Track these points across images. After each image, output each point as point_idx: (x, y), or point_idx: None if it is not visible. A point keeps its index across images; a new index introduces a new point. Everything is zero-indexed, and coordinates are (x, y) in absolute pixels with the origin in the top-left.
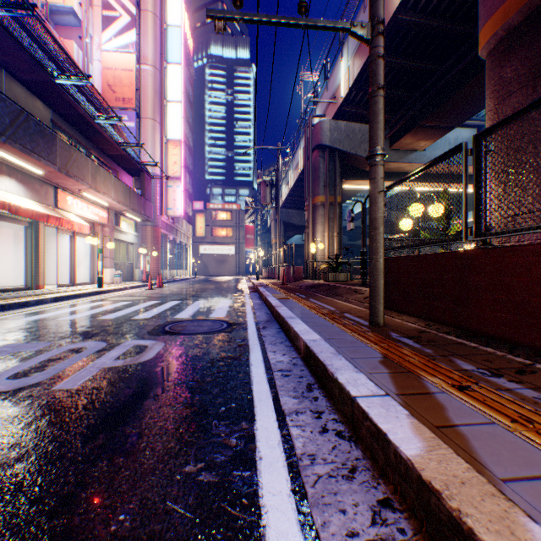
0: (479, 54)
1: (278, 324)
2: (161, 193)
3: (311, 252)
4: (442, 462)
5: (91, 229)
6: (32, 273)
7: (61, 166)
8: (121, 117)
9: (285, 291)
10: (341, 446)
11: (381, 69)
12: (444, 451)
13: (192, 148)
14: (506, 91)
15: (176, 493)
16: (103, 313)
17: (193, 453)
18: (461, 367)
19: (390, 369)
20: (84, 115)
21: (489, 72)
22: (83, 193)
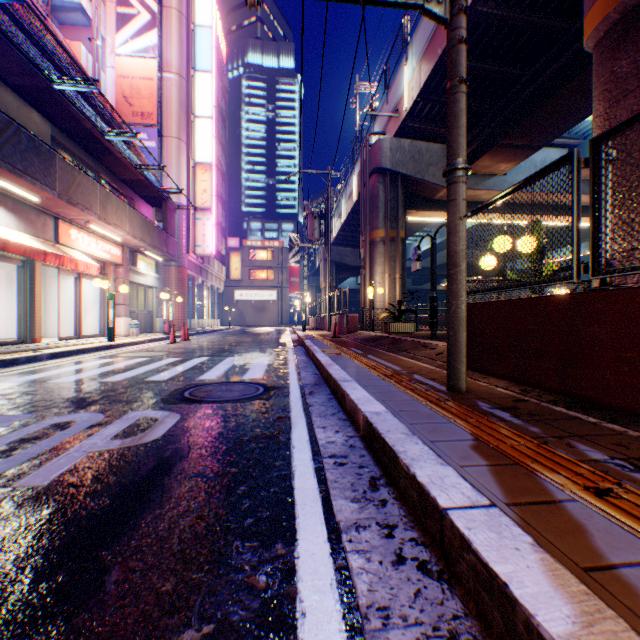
0: (584, 45)
1: (329, 388)
2: (188, 228)
3: (368, 297)
4: None
5: (102, 270)
6: (27, 323)
7: (61, 192)
8: (137, 133)
9: (337, 345)
10: (429, 592)
11: (463, 58)
12: (613, 626)
13: (225, 174)
14: (621, 90)
15: None
16: (109, 373)
17: (199, 604)
18: (588, 455)
19: (489, 460)
20: (92, 130)
21: (598, 67)
22: (90, 225)
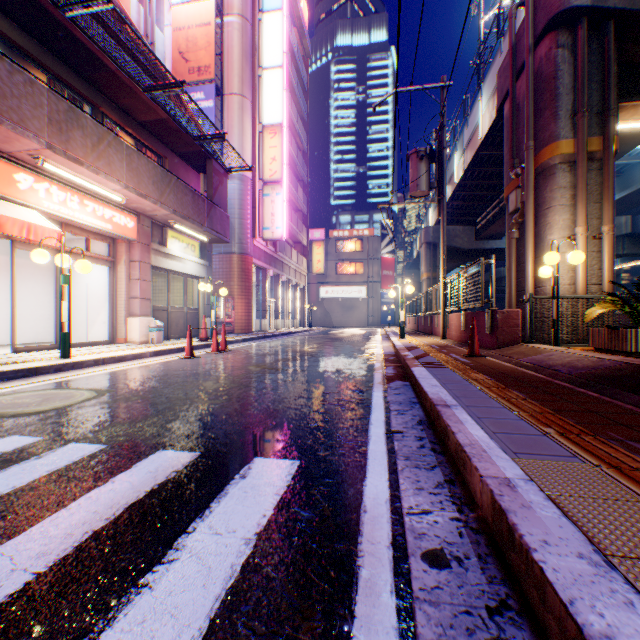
0: None
1: None
2: (253, 206)
3: (539, 275)
4: None
5: (110, 249)
6: None
7: None
8: None
9: (538, 407)
10: None
11: None
12: None
13: (306, 153)
14: None
15: None
16: None
17: None
18: None
19: None
20: None
21: None
22: (42, 163)
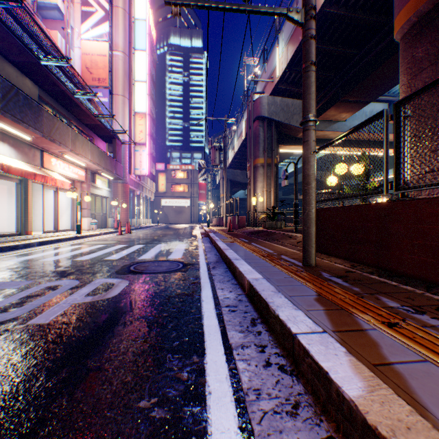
0: (394, 38)
1: (225, 264)
2: (130, 156)
3: (252, 204)
4: (385, 404)
5: (72, 185)
6: (22, 221)
7: (46, 133)
8: (96, 93)
9: (231, 236)
10: (284, 381)
11: (313, 48)
12: (385, 392)
13: (155, 119)
14: (418, 68)
15: (129, 430)
16: (79, 255)
17: (148, 388)
18: (388, 304)
19: (325, 307)
20: (66, 91)
21: (403, 52)
22: (64, 155)
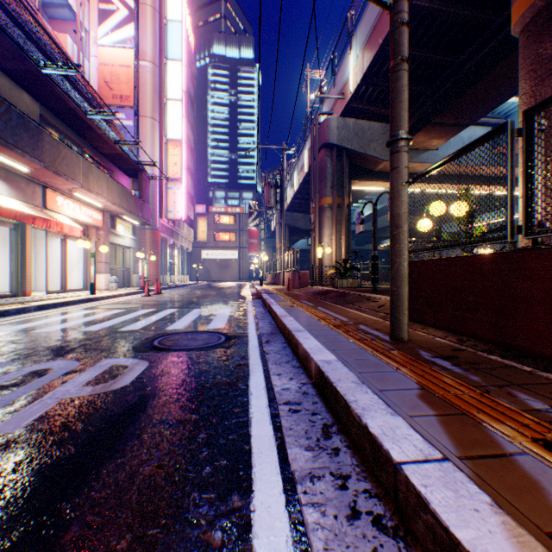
0: (511, 31)
1: (283, 337)
2: (161, 196)
3: (318, 256)
4: None
5: (85, 232)
6: (18, 279)
7: (48, 163)
8: (115, 112)
9: (290, 298)
10: (385, 551)
11: (405, 39)
12: None
13: (193, 149)
14: (546, 70)
15: None
16: (88, 323)
17: None
18: (530, 405)
19: (437, 410)
20: (76, 109)
21: (524, 50)
22: (74, 193)
